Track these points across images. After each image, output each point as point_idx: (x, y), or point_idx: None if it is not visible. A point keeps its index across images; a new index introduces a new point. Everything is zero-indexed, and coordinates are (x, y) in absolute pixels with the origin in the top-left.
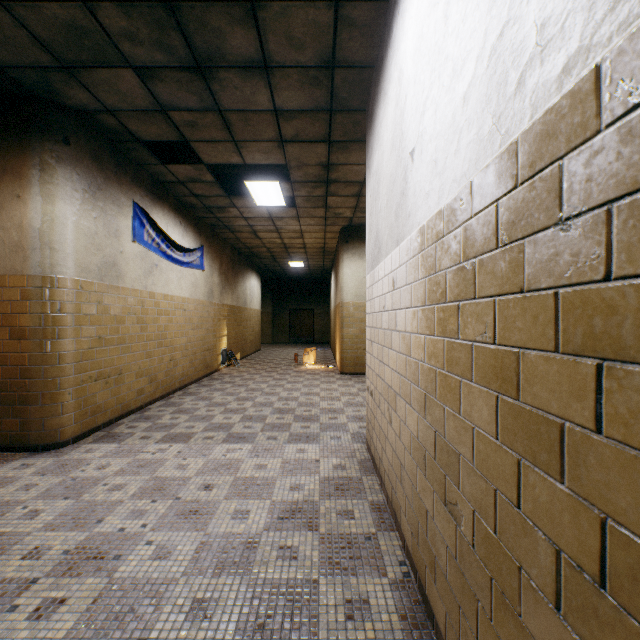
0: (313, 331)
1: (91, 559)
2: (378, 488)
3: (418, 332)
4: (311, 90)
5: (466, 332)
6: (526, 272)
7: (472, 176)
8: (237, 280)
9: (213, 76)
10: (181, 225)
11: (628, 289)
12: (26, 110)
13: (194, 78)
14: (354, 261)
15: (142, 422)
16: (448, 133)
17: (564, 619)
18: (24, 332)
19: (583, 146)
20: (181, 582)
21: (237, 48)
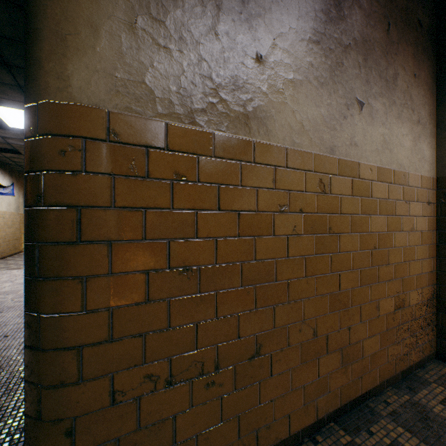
0: None
1: (4, 282)
2: None
3: None
4: None
5: None
6: None
7: None
8: None
9: None
10: (2, 174)
11: None
12: None
13: None
14: None
15: None
16: None
17: None
18: None
19: None
20: None
21: None
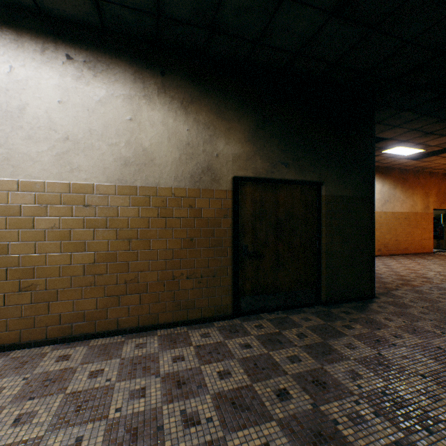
0: None
1: None
2: None
3: None
4: None
5: (41, 227)
6: (75, 213)
7: (46, 180)
8: None
9: None
10: None
11: (100, 219)
12: None
13: None
14: None
15: None
16: (24, 156)
17: (87, 275)
18: None
19: (91, 195)
20: None
21: None
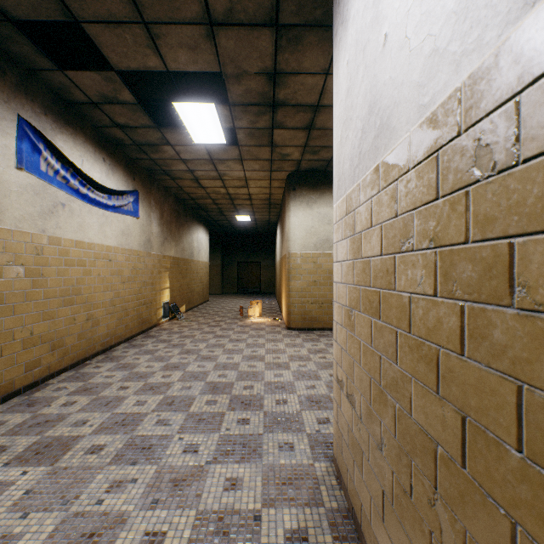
0: (260, 282)
1: None
2: None
3: None
4: None
5: None
6: None
7: None
8: (182, 232)
9: None
10: (105, 162)
11: None
12: None
13: None
14: (302, 209)
15: (18, 413)
16: None
17: None
18: None
19: None
20: None
21: None
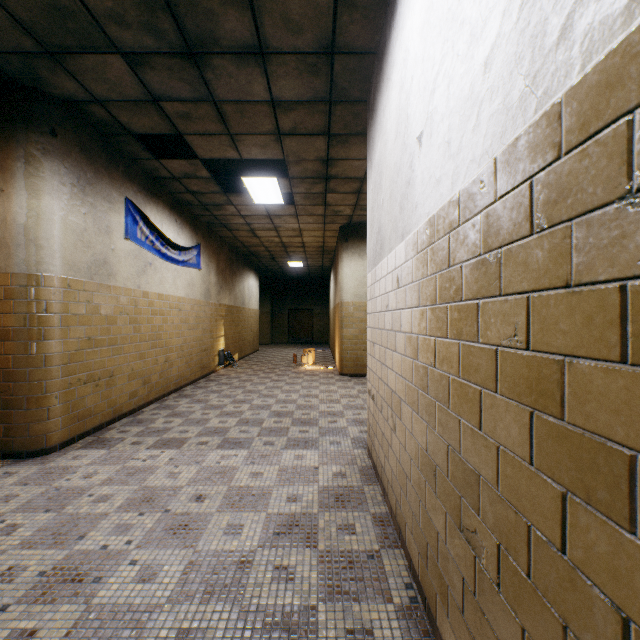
0: (312, 331)
1: (68, 582)
2: (381, 499)
3: (427, 334)
4: (310, 79)
5: (488, 335)
6: (575, 261)
7: (496, 152)
8: (235, 279)
9: (206, 63)
10: (176, 223)
11: None
12: (10, 99)
13: (186, 65)
14: (354, 260)
15: (134, 426)
16: (464, 108)
17: None
18: (8, 333)
19: None
20: (166, 609)
21: (231, 32)
